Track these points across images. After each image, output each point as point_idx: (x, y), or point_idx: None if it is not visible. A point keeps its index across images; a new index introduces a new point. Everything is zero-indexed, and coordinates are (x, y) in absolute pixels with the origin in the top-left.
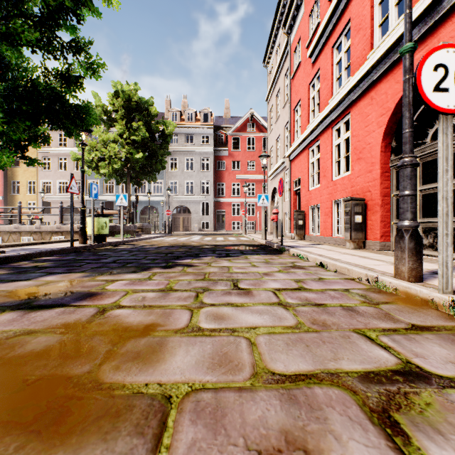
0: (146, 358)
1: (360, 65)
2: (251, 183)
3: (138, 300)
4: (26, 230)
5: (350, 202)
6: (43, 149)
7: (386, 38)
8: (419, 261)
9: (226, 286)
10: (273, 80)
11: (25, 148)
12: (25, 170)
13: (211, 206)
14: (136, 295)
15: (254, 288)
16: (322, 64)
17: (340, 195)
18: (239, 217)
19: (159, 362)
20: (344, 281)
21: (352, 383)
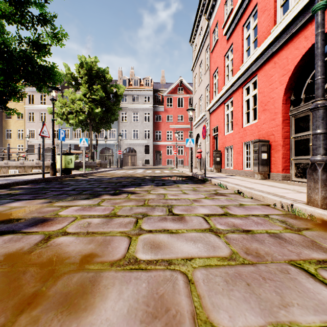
0: (73, 304)
1: (265, 38)
2: (180, 131)
3: (83, 226)
4: (13, 165)
5: (258, 143)
6: (28, 106)
7: (287, 14)
8: None
9: (162, 212)
10: (197, 54)
11: (6, 100)
12: (15, 121)
13: (151, 148)
14: (83, 221)
15: (186, 213)
16: (234, 39)
17: (249, 138)
18: (171, 156)
19: (86, 310)
20: (261, 207)
21: None
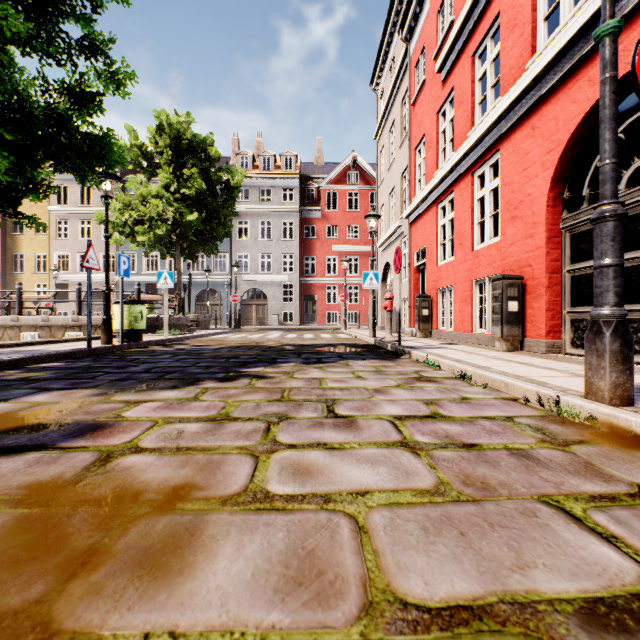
0: (160, 565)
1: (514, 80)
2: (353, 257)
3: (170, 437)
4: (28, 324)
5: (501, 282)
6: (57, 209)
7: (556, 35)
8: (628, 373)
9: (315, 412)
10: (385, 109)
11: (17, 200)
12: (31, 238)
13: (296, 290)
14: (169, 428)
15: (360, 415)
16: (457, 81)
17: (484, 271)
18: (336, 306)
19: (183, 574)
20: (502, 402)
21: (569, 632)
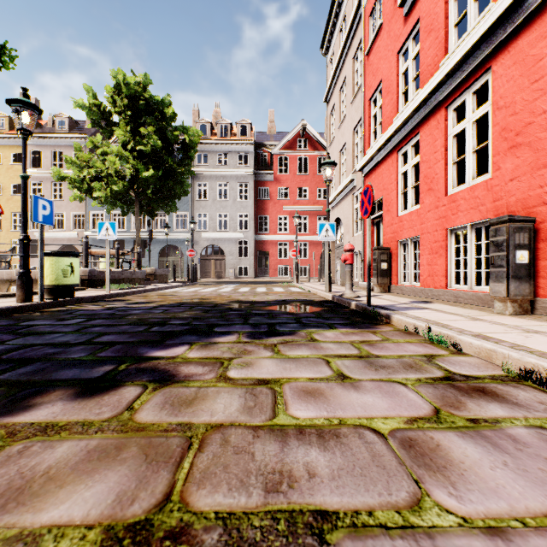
0: None
1: None
2: (302, 216)
3: None
4: None
5: (507, 226)
6: (31, 171)
7: None
8: None
9: None
10: (335, 68)
11: None
12: (8, 198)
13: (251, 246)
14: None
15: None
16: (425, 9)
17: (465, 217)
18: (287, 261)
19: None
20: None
21: None
